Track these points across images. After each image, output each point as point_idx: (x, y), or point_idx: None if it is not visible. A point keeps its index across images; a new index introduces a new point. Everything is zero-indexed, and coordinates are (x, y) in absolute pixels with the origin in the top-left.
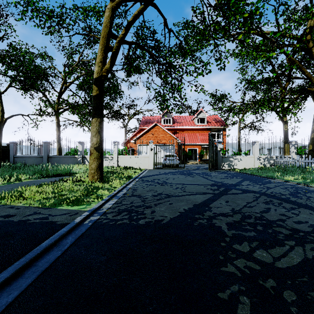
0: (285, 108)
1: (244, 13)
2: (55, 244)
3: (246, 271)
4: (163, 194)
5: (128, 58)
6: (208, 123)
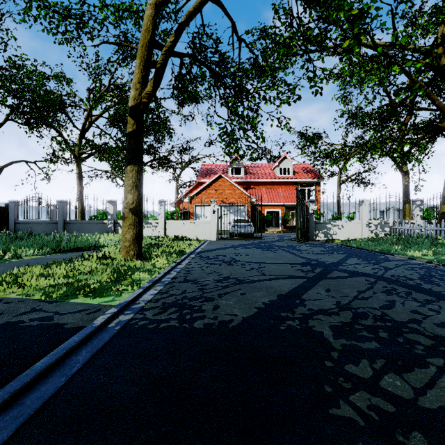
0: (406, 153)
1: (351, 8)
2: (58, 364)
3: (371, 415)
4: (231, 278)
5: (180, 79)
6: (295, 174)
